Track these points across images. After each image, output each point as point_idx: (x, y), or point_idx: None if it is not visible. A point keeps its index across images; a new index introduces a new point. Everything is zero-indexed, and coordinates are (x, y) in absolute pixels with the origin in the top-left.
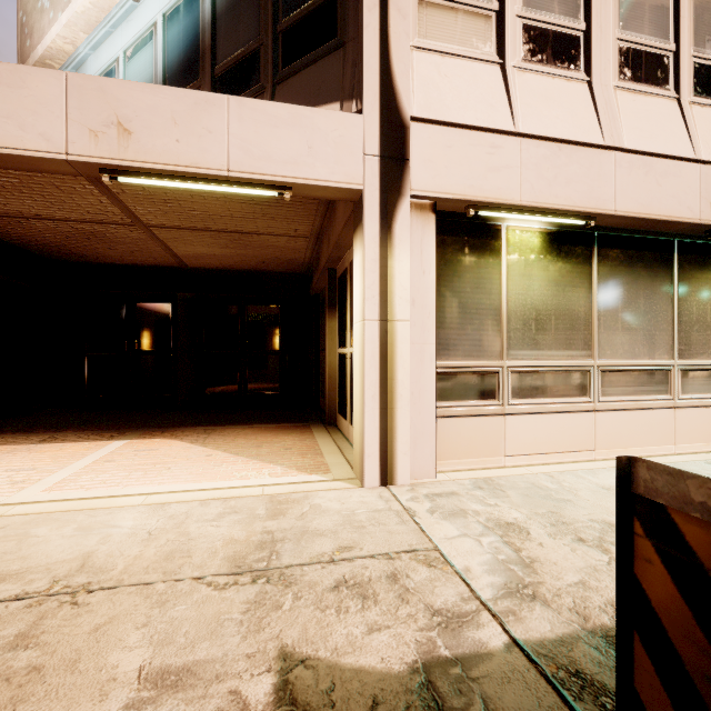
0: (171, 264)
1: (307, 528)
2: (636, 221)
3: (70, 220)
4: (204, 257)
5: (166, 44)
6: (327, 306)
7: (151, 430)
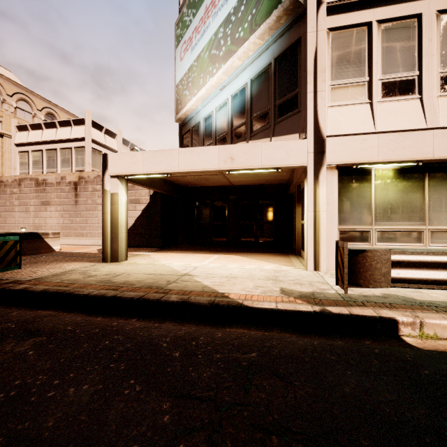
0: (227, 185)
1: (286, 275)
2: None
3: (199, 175)
4: (241, 181)
5: (232, 107)
6: (296, 201)
7: (225, 252)
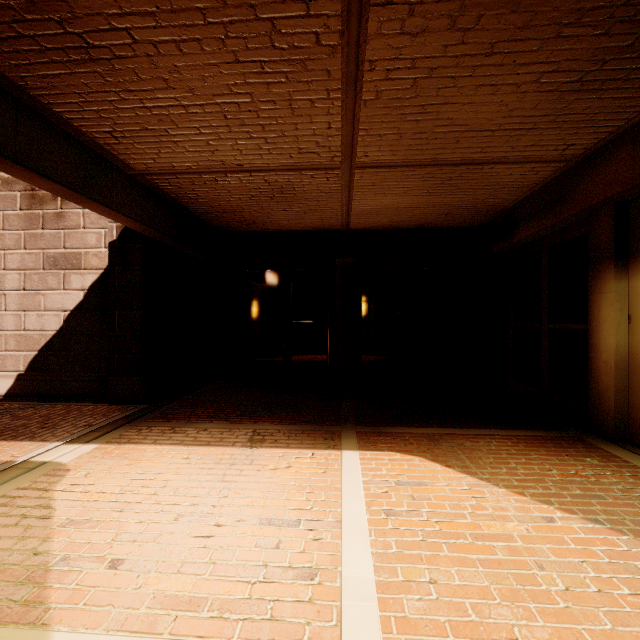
0: (332, 227)
1: None
2: None
3: (269, 169)
4: (380, 212)
5: None
6: (604, 259)
7: (360, 429)
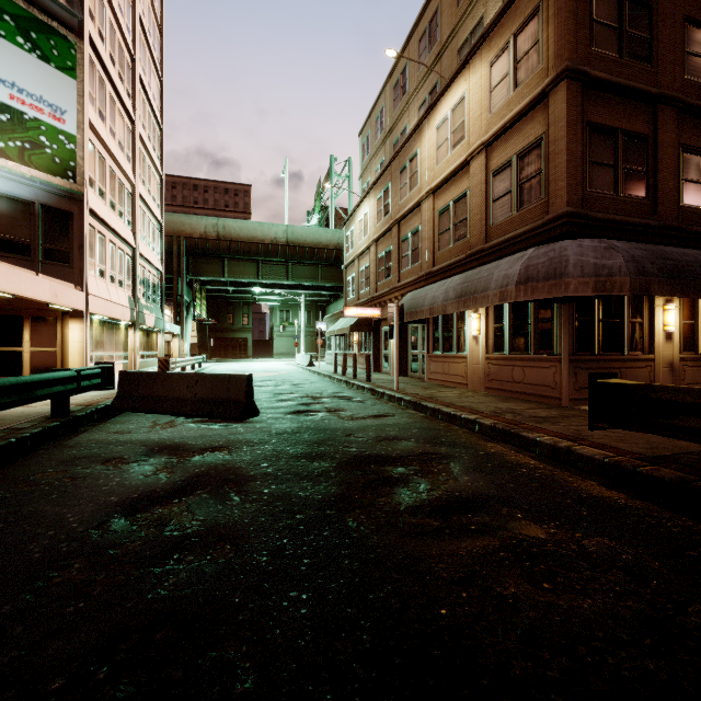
0: None
1: None
2: (113, 318)
3: None
4: None
5: None
6: None
7: None
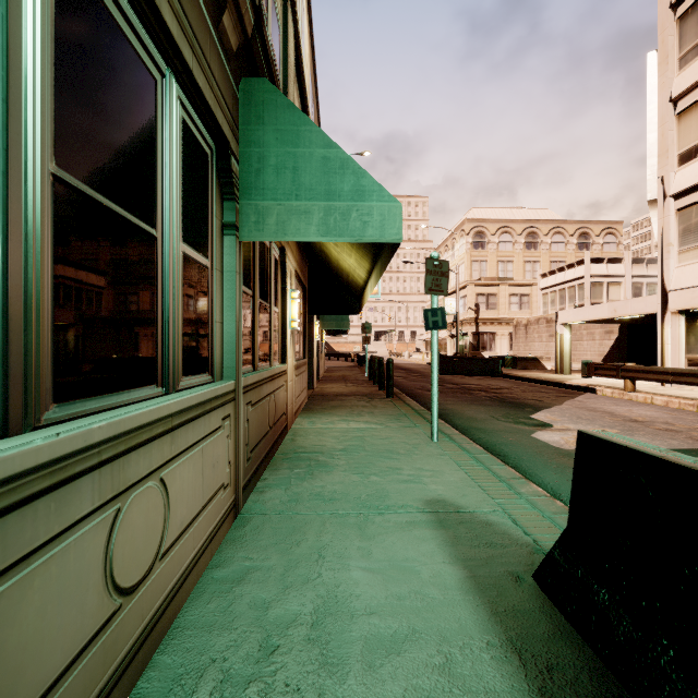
0: None
1: None
2: None
3: None
4: None
5: None
6: None
7: None
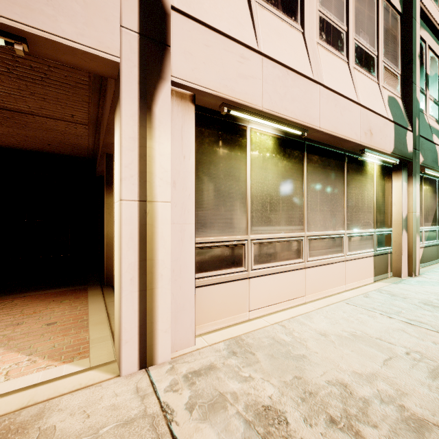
0: None
1: None
2: (329, 137)
3: None
4: None
5: None
6: (104, 185)
7: None
